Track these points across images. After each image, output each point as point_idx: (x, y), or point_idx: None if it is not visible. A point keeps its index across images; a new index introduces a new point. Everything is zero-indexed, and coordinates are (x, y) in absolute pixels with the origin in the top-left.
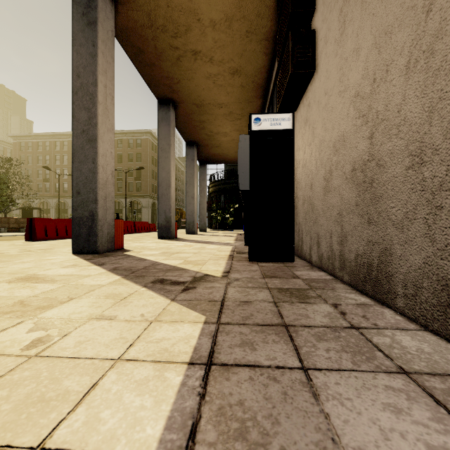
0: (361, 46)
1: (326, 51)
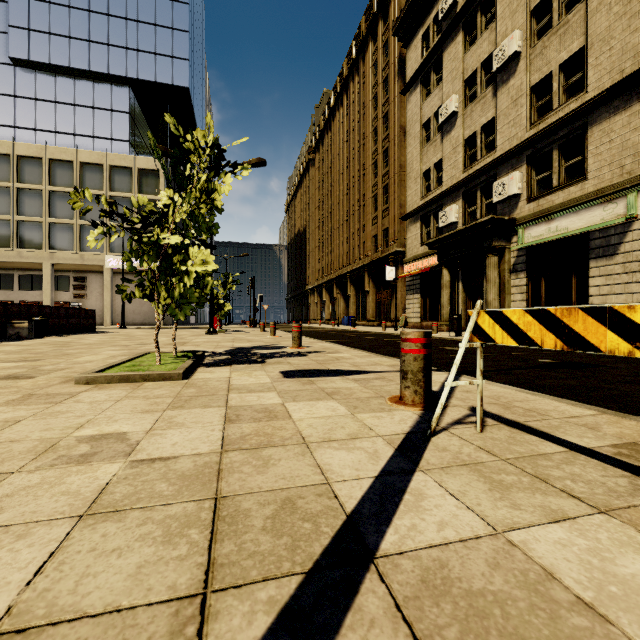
0: (101, 305)
1: (92, 300)
